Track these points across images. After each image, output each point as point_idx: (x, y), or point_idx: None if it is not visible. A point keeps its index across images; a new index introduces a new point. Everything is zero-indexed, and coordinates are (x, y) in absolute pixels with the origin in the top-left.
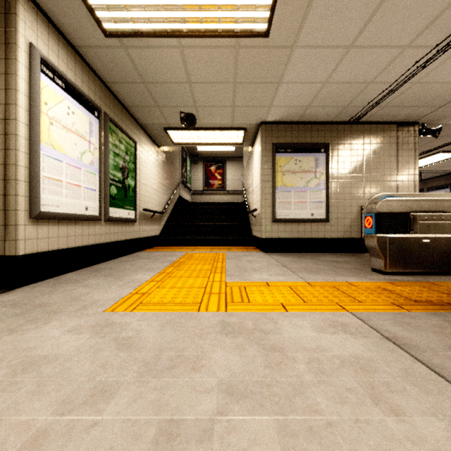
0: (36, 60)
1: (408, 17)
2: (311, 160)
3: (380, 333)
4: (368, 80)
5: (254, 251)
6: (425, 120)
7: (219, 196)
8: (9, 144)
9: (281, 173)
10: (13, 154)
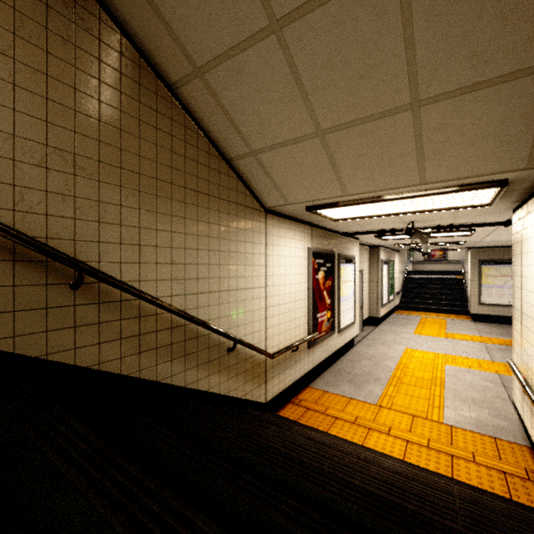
0: (382, 263)
1: None
2: (508, 269)
3: (484, 346)
4: None
5: (466, 320)
6: None
7: (440, 265)
8: (378, 288)
9: (485, 276)
10: (379, 291)
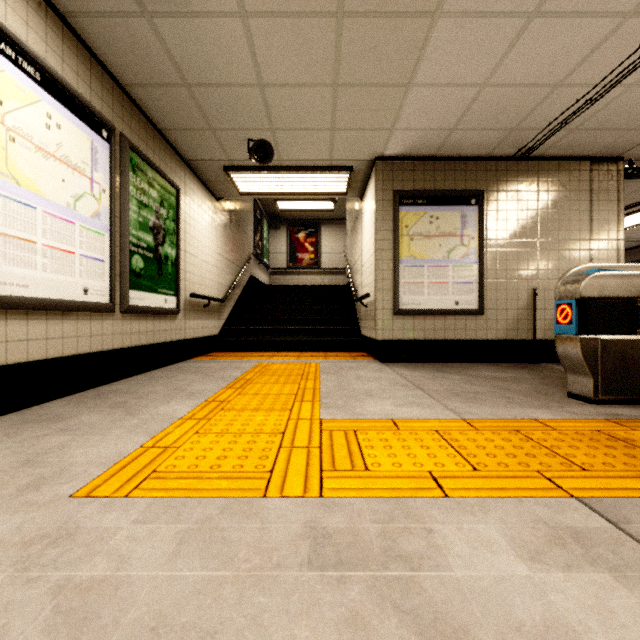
0: None
1: None
2: (456, 217)
3: None
4: (556, 81)
5: (365, 359)
6: (636, 154)
7: (311, 276)
8: None
9: (408, 237)
10: None
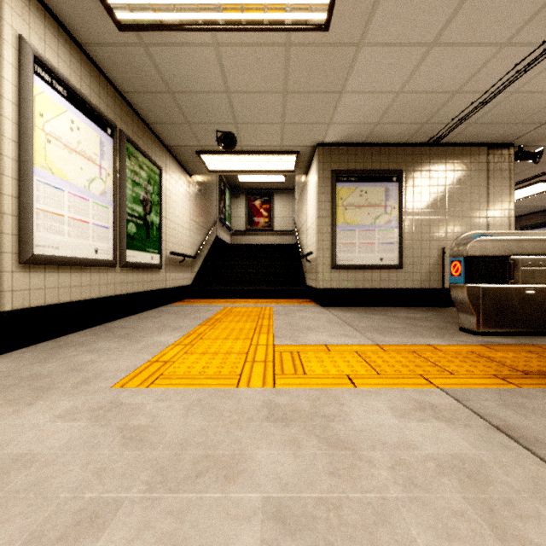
0: (28, 58)
1: (509, 3)
2: (380, 191)
3: (485, 420)
4: (454, 89)
5: (309, 304)
6: (523, 142)
7: (265, 237)
8: None
9: (343, 207)
10: None
